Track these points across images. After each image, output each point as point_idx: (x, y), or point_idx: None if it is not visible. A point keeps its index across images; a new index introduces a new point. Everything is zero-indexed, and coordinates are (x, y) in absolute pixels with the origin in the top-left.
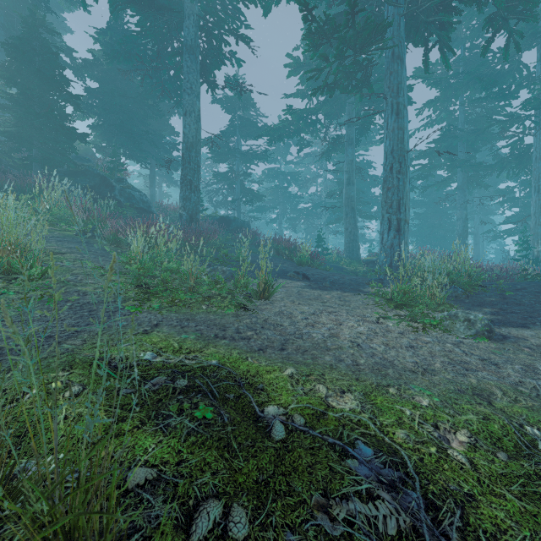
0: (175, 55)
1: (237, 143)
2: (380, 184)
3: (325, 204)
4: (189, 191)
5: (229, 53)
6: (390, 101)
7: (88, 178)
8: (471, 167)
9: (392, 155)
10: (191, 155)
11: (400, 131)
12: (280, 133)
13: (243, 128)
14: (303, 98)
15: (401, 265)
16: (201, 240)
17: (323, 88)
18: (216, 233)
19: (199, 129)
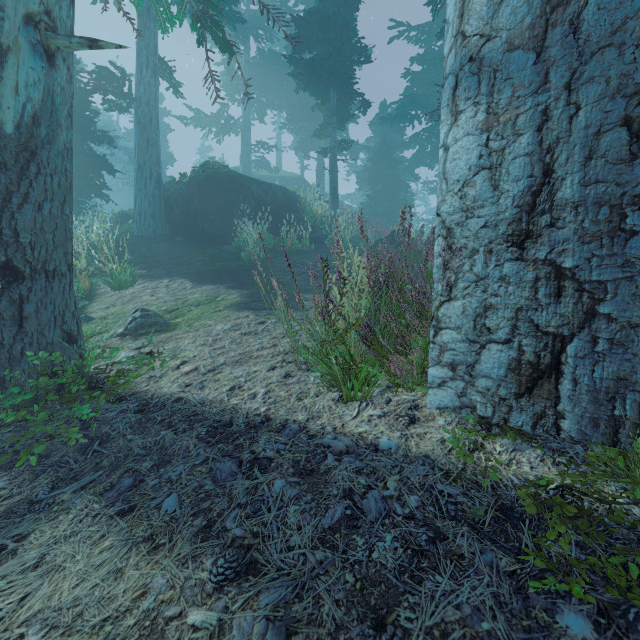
0: None
1: None
2: None
3: None
4: None
5: None
6: None
7: None
8: None
9: None
10: None
11: None
12: None
13: None
14: None
15: None
16: None
17: None
18: None
19: None
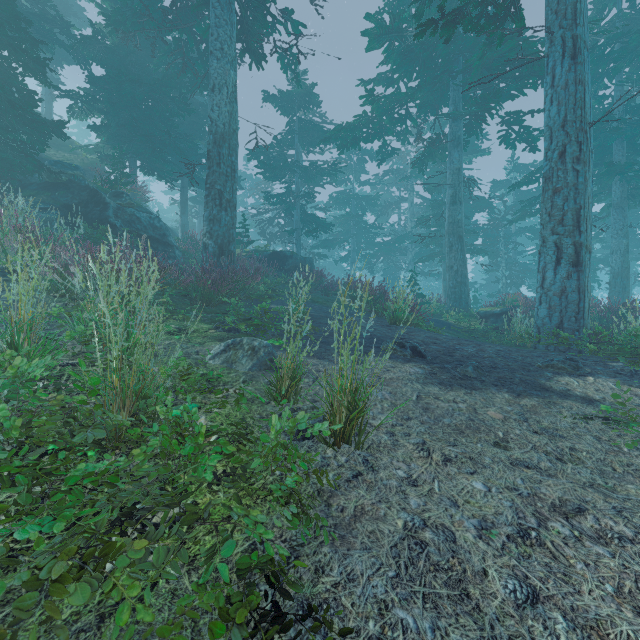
0: (200, 6)
1: (296, 154)
2: (489, 207)
3: (411, 236)
4: (218, 208)
5: (283, 14)
6: (560, 34)
7: (71, 193)
8: (635, 176)
9: (564, 131)
10: (221, 152)
11: (579, 86)
12: (354, 136)
13: (304, 135)
14: (387, 86)
15: (581, 325)
16: (152, 282)
17: (436, 23)
18: (259, 273)
19: (235, 114)
